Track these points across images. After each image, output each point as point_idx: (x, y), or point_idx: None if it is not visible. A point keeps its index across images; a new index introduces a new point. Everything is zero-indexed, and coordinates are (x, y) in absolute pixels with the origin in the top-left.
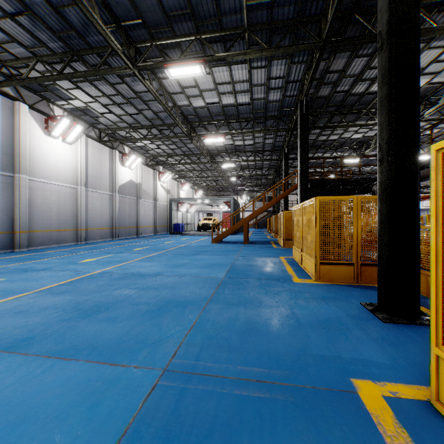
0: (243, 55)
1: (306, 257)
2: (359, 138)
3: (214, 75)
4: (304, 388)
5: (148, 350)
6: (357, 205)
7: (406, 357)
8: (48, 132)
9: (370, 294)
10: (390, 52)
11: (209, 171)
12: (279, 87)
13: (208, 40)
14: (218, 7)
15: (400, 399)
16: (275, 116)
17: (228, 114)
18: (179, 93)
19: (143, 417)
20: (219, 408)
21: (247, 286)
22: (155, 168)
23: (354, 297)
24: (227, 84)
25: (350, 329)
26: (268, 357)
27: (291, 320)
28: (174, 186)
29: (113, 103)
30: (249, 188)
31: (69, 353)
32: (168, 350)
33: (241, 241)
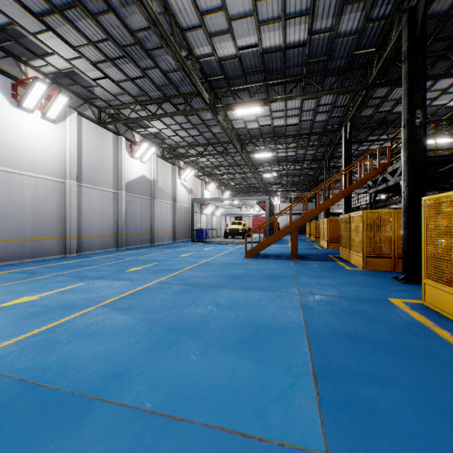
0: None
1: None
2: None
3: None
4: None
5: None
6: None
7: None
8: (17, 103)
9: None
10: None
11: (238, 167)
12: None
13: None
14: None
15: None
16: (341, 68)
17: (269, 69)
18: (196, 27)
19: None
20: None
21: None
22: (174, 163)
23: None
24: None
25: None
26: None
27: None
28: (197, 186)
29: (104, 57)
30: (283, 187)
31: None
32: None
33: (285, 253)
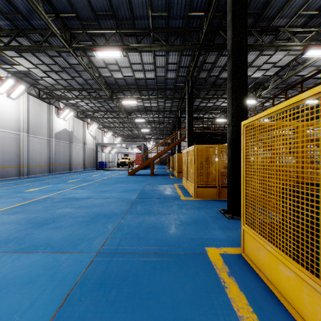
0: (149, 48)
1: (189, 183)
2: (225, 106)
3: (129, 58)
4: (179, 254)
5: (86, 243)
6: (219, 150)
7: (236, 235)
8: None
9: (225, 204)
10: (232, 63)
11: (126, 124)
12: (174, 69)
13: (125, 34)
14: (132, 14)
15: (228, 254)
16: (172, 88)
17: (139, 84)
18: (103, 67)
19: (86, 276)
20: (131, 268)
21: (151, 203)
22: (84, 120)
23: (215, 206)
24: (138, 64)
25: (210, 224)
26: (161, 241)
27: (176, 221)
28: (99, 134)
29: (51, 70)
30: (155, 136)
31: (30, 249)
32: (99, 242)
33: (149, 174)
